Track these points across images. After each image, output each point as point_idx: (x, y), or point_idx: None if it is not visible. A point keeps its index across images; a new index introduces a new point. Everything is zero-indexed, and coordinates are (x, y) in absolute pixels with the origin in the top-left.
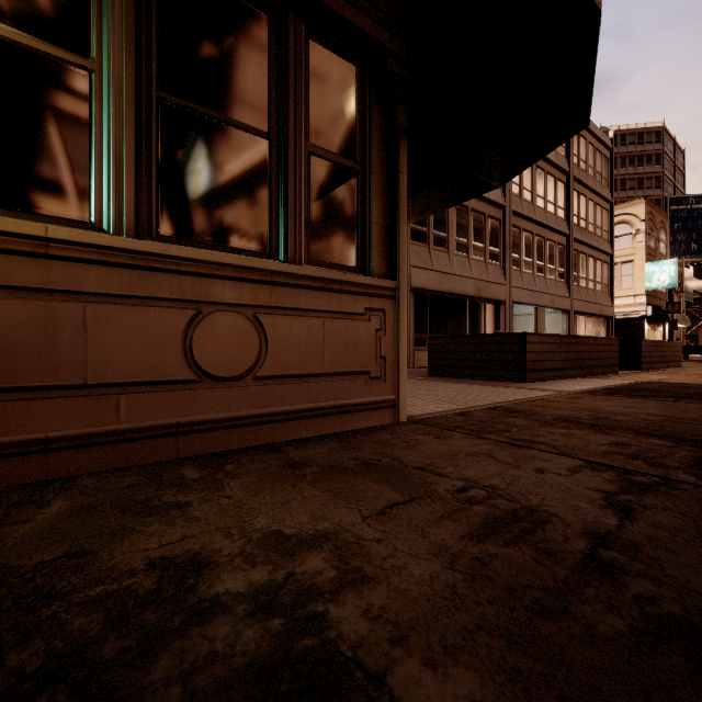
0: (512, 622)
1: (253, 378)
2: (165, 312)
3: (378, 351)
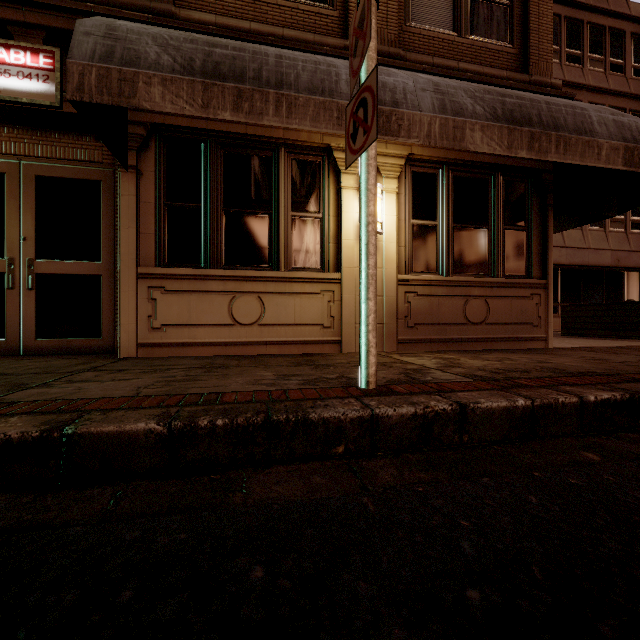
0: (590, 363)
1: (484, 324)
2: (458, 300)
3: (537, 314)
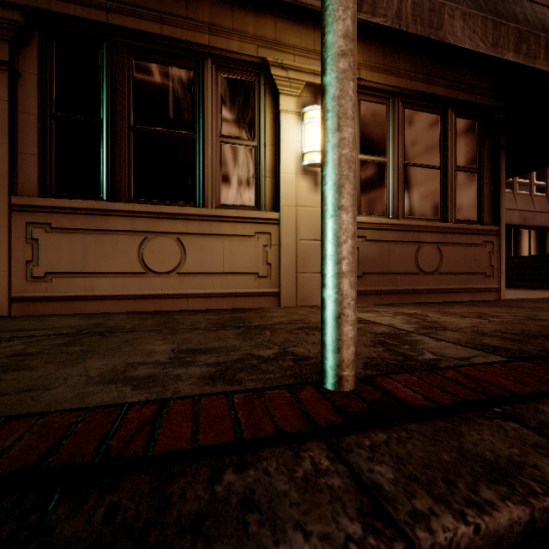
0: None
1: (437, 273)
2: (409, 246)
3: (490, 262)
